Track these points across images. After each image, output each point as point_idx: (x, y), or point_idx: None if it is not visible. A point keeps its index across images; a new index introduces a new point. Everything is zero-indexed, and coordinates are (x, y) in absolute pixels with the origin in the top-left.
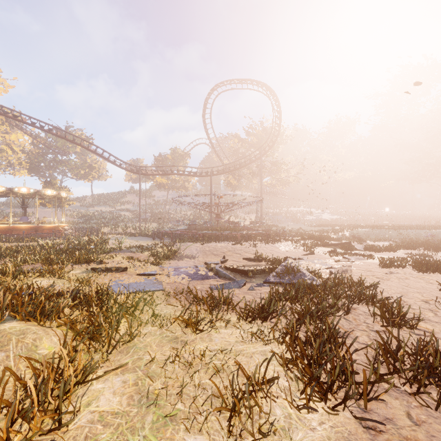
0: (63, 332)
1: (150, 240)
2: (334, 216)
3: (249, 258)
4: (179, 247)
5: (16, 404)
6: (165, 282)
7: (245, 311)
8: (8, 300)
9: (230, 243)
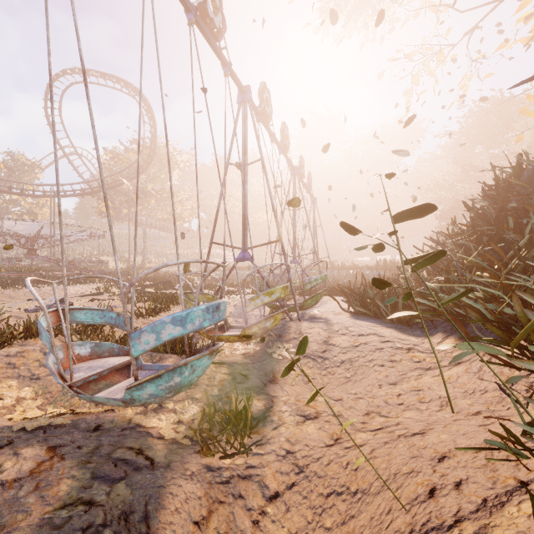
0: None
1: None
2: None
3: None
4: None
5: None
6: None
7: None
8: None
9: None
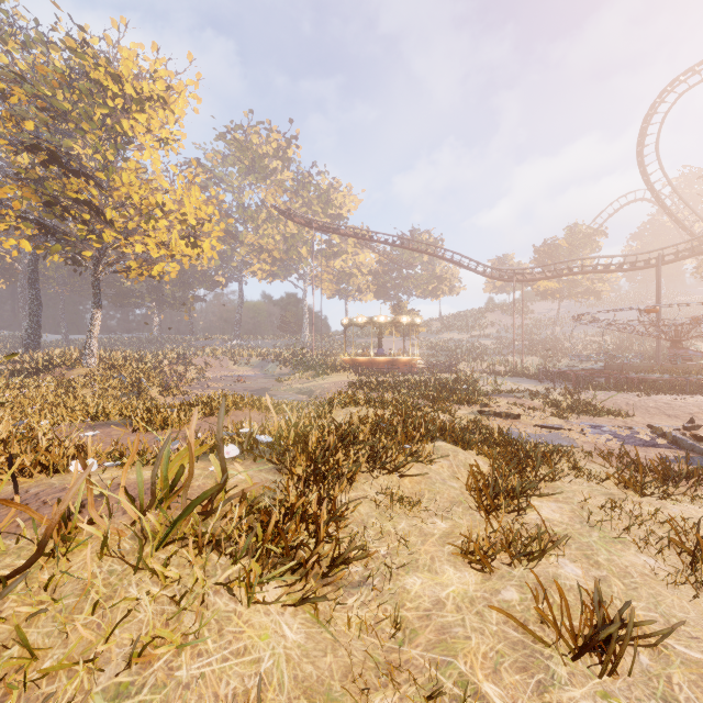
0: (491, 456)
1: (535, 383)
2: None
3: None
4: (593, 396)
5: (489, 485)
6: (579, 440)
7: None
8: (438, 423)
9: None
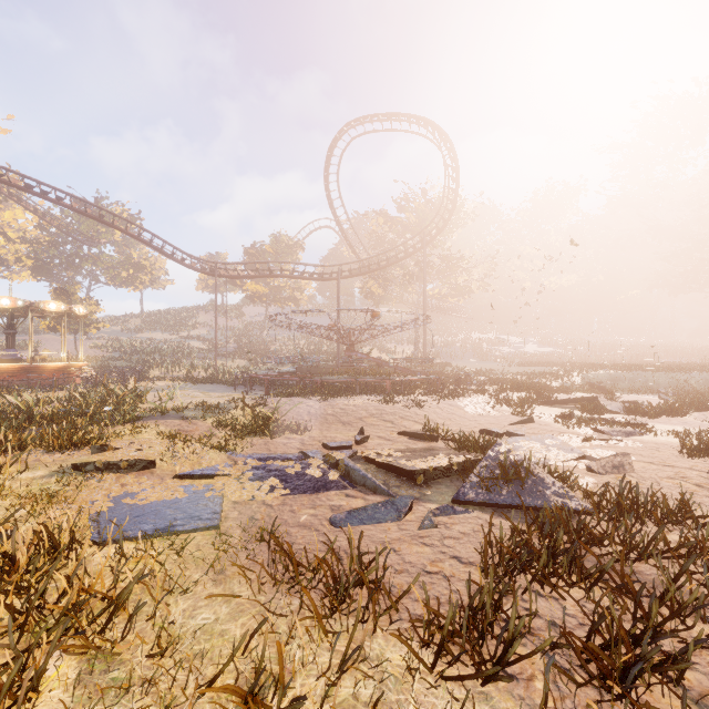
0: None
1: (229, 390)
2: (544, 347)
3: (412, 432)
4: (275, 408)
5: None
6: (230, 500)
7: (423, 614)
8: None
9: (372, 399)
